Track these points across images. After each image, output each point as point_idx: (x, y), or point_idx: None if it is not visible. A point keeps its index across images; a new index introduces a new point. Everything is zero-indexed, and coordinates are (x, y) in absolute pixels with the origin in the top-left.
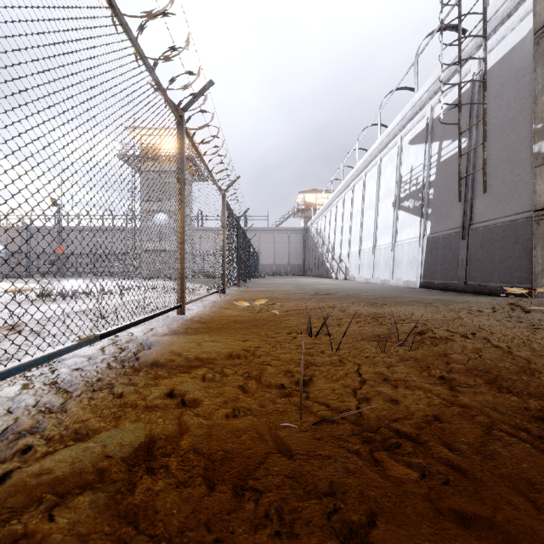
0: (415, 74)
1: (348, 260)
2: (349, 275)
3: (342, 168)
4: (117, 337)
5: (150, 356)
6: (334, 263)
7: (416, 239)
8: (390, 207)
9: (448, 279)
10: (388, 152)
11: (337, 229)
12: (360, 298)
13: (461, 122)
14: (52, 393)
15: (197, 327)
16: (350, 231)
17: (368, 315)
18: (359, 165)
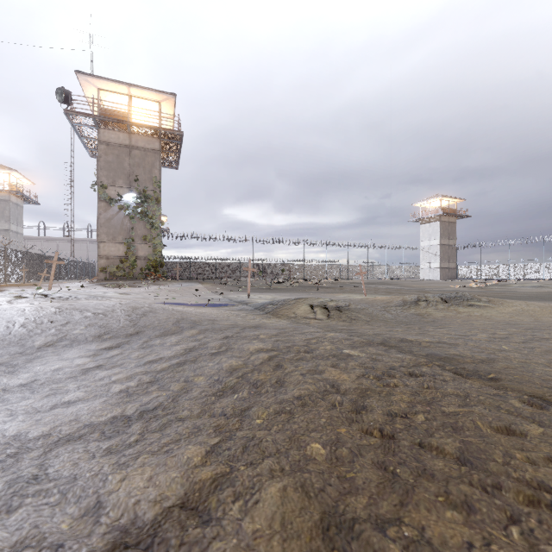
0: None
1: None
2: None
3: None
4: None
5: None
6: None
7: None
8: None
9: None
10: None
11: None
12: None
13: None
14: None
15: None
16: None
17: None
18: None
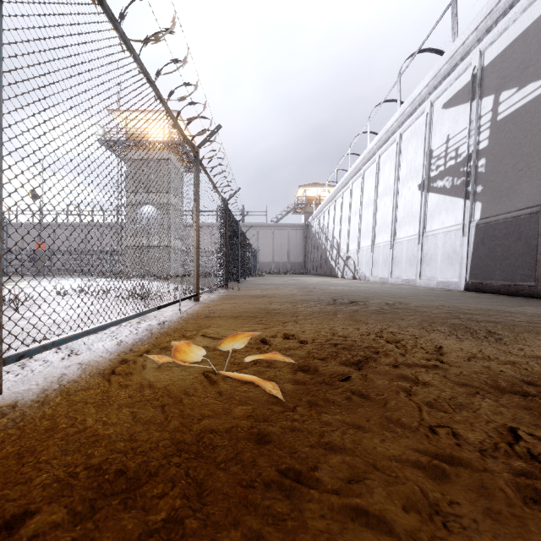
0: (453, 16)
1: (358, 256)
2: (359, 274)
3: (349, 154)
4: None
5: None
6: (340, 260)
7: (458, 227)
8: (415, 191)
9: (516, 279)
10: (412, 124)
11: (343, 222)
12: (423, 315)
13: (536, 59)
14: None
15: None
16: (360, 223)
17: None
18: (372, 145)
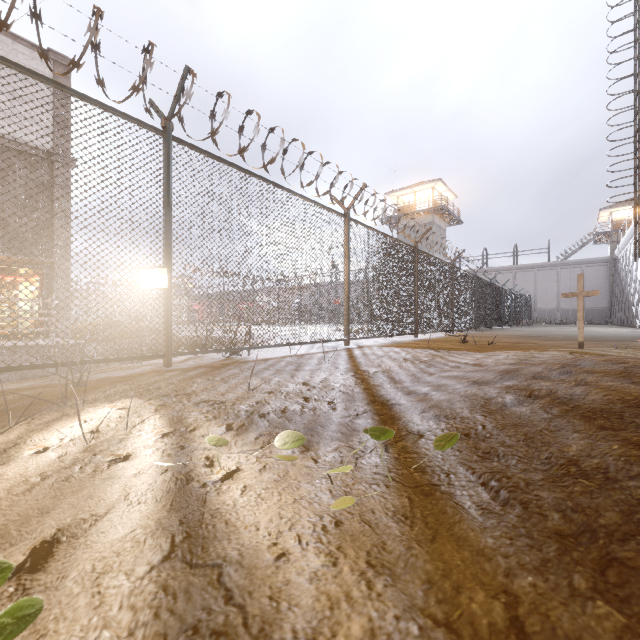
0: None
1: None
2: None
3: None
4: (392, 340)
5: (402, 342)
6: (638, 307)
7: None
8: None
9: None
10: None
11: None
12: (552, 338)
13: None
14: (382, 343)
15: (420, 340)
16: None
17: (516, 342)
18: None
